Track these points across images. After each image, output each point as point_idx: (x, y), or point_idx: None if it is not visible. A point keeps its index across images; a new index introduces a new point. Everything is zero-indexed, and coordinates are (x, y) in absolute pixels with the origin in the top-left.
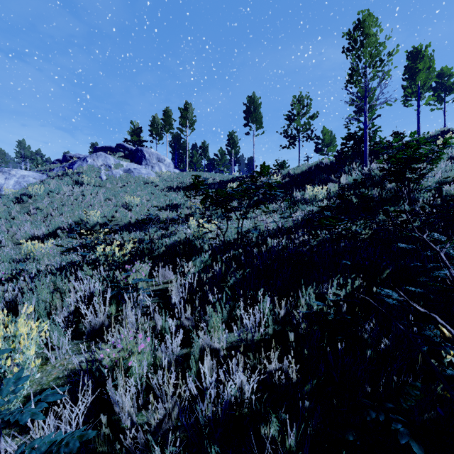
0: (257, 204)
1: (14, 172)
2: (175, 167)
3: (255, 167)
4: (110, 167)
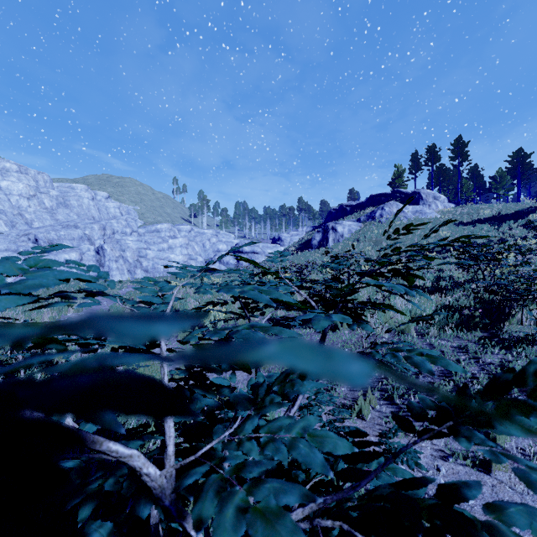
0: None
1: (344, 223)
2: (448, 202)
3: None
4: (404, 211)
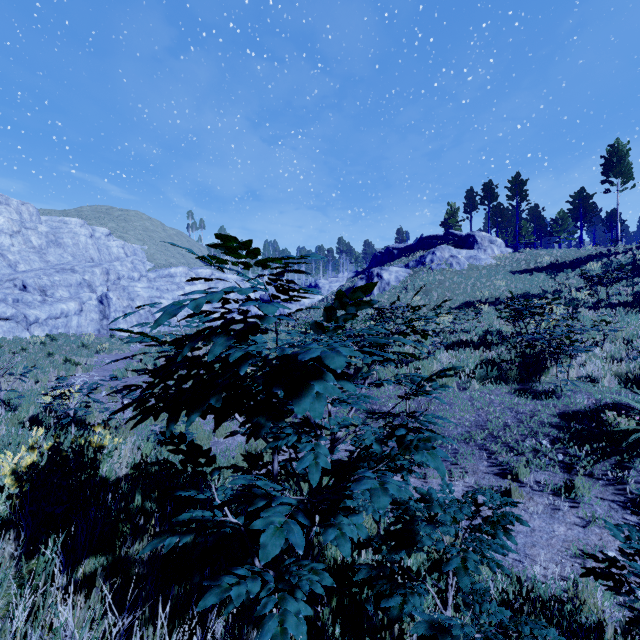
0: (618, 280)
1: (391, 269)
2: (506, 246)
3: (621, 224)
4: (456, 257)
